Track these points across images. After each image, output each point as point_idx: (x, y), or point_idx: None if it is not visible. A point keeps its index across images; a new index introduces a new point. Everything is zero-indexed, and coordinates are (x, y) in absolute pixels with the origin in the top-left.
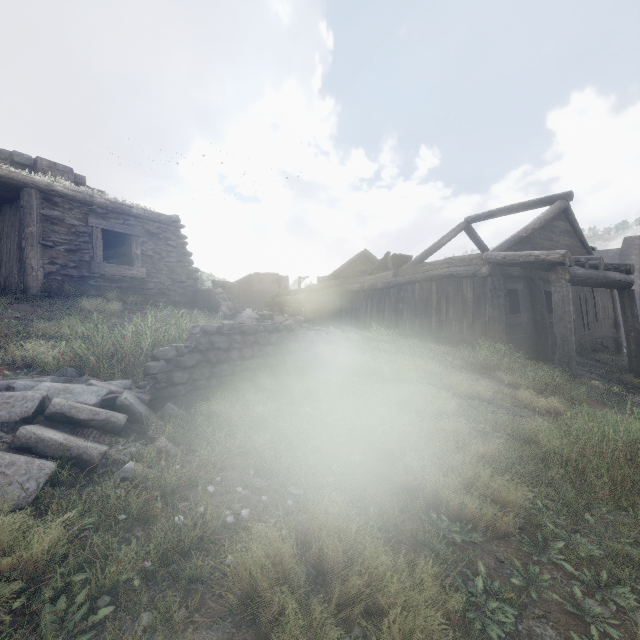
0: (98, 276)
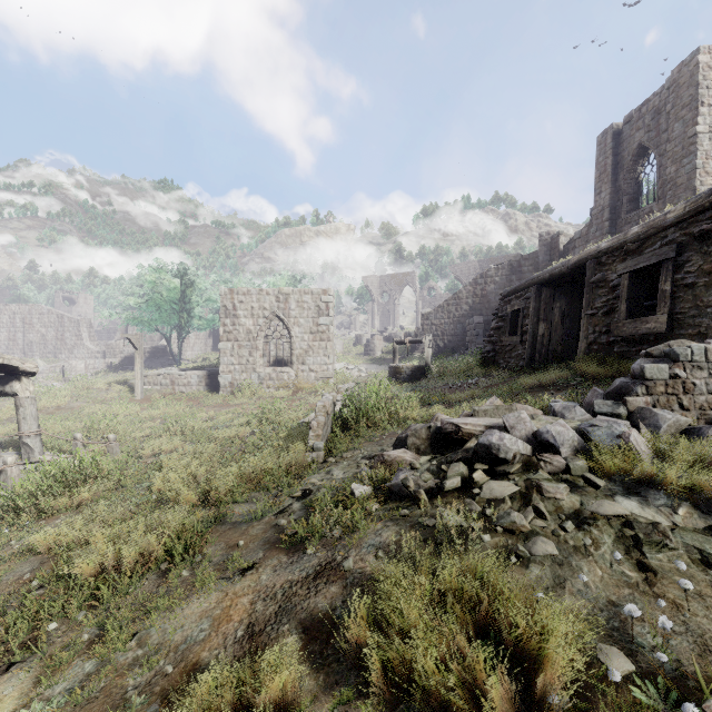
0: (622, 339)
